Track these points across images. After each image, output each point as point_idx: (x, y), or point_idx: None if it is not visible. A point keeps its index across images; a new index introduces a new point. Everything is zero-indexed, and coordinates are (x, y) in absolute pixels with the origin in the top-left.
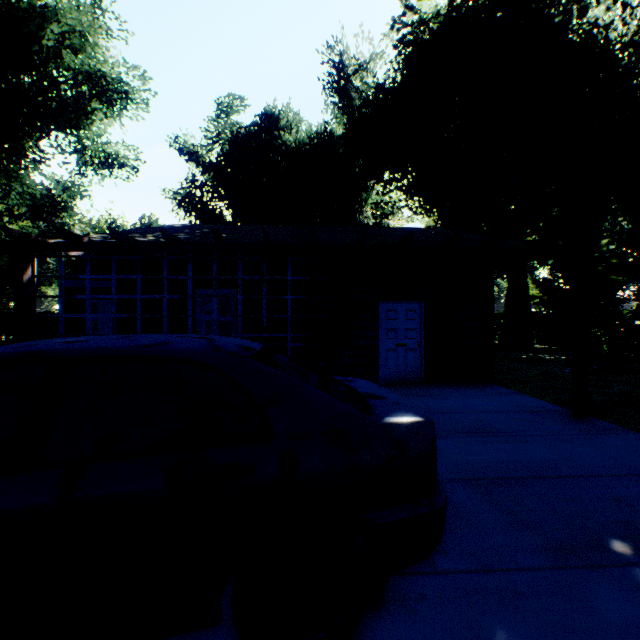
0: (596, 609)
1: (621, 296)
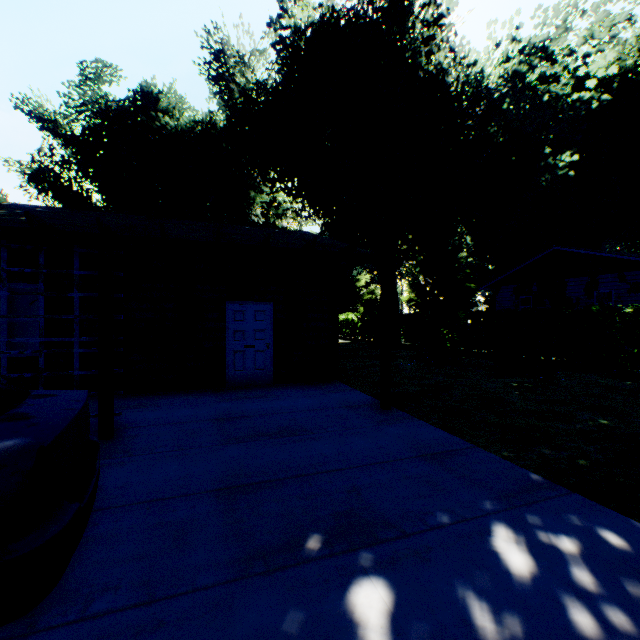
0: (233, 624)
1: (474, 300)
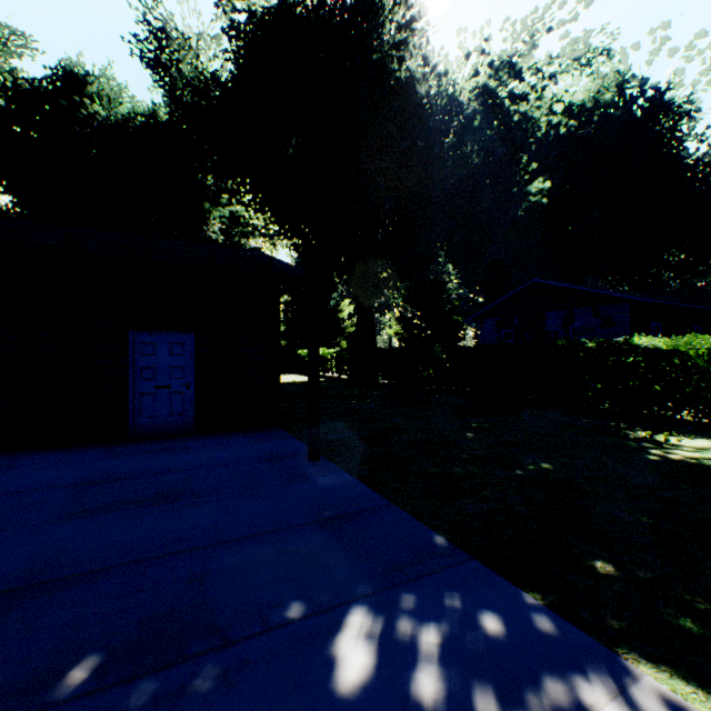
0: None
1: (462, 334)
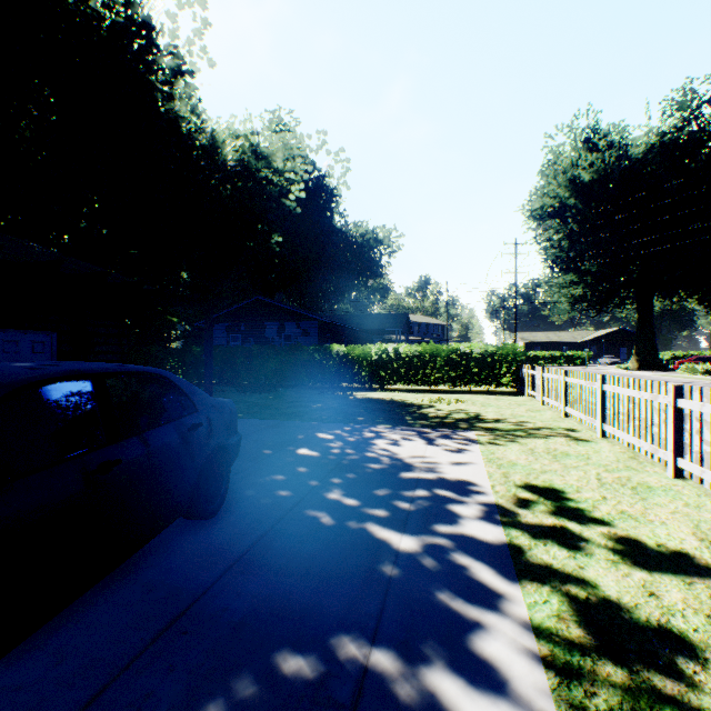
0: (276, 465)
1: (176, 335)
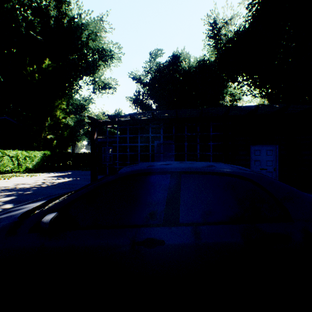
0: None
1: None
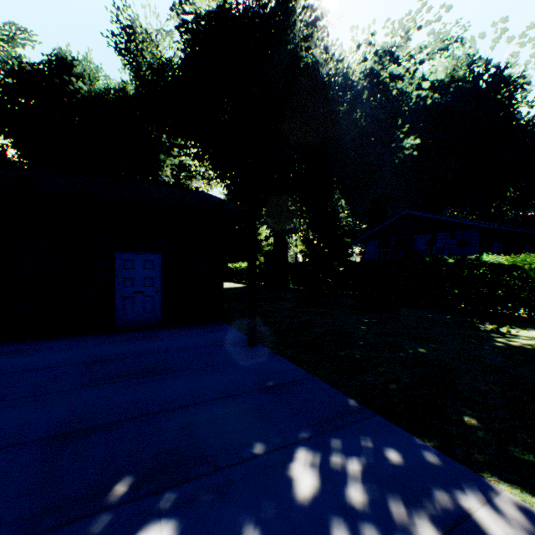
0: None
1: (351, 252)
